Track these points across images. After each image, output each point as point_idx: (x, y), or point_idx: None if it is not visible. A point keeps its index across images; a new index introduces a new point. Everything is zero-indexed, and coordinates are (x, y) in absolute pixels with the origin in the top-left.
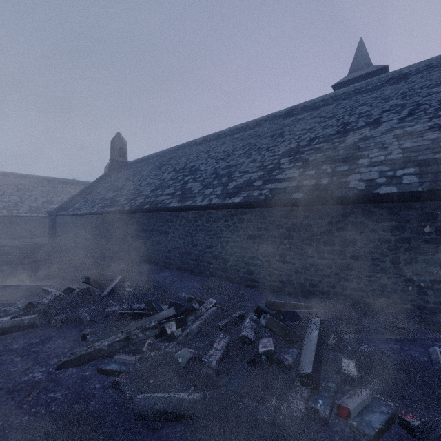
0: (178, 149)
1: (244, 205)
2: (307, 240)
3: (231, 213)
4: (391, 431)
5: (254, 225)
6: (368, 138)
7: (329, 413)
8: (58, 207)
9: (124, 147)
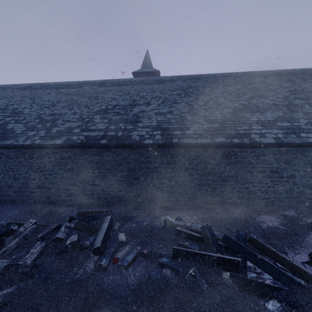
0: None
1: (65, 146)
2: (109, 169)
3: (54, 151)
4: (136, 260)
5: (73, 161)
6: (144, 112)
7: (107, 263)
8: None
9: None
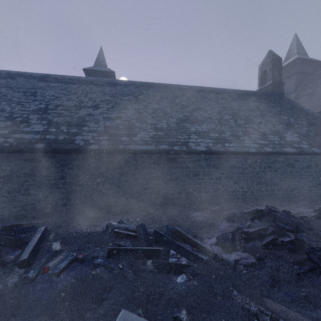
0: None
1: None
2: (48, 177)
3: None
4: (71, 266)
5: None
6: (91, 115)
7: (36, 274)
8: None
9: None
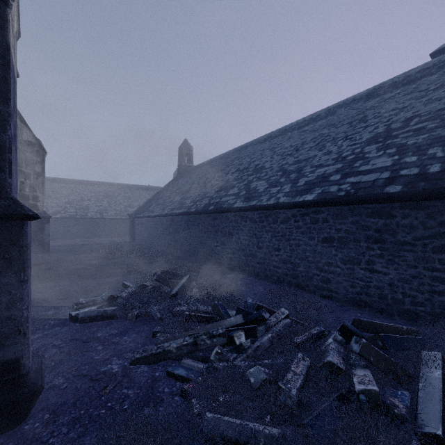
0: (241, 150)
1: (319, 203)
2: (407, 245)
3: (302, 212)
4: None
5: (331, 226)
6: None
7: None
8: (136, 210)
9: (190, 153)
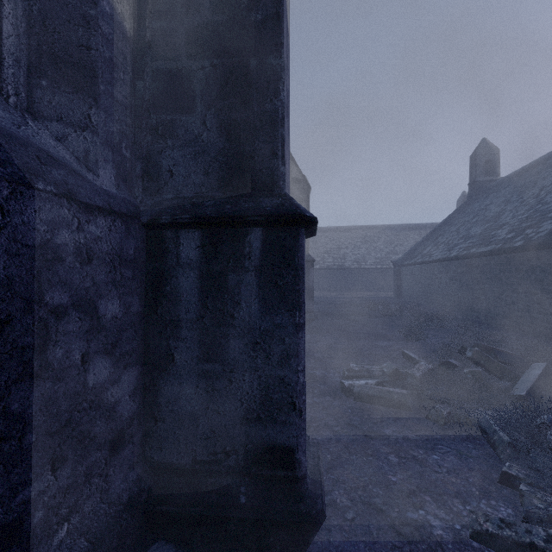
0: None
1: None
2: None
3: None
4: None
5: None
6: None
7: None
8: (402, 256)
9: (493, 159)
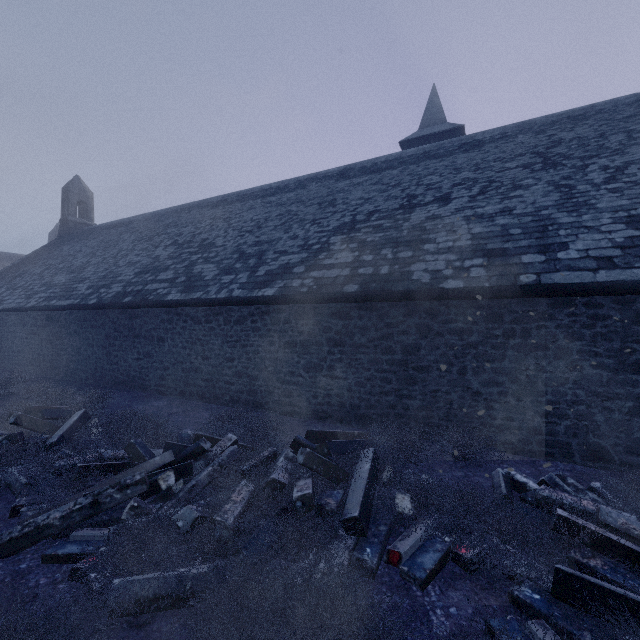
0: (181, 212)
1: (280, 300)
2: (363, 347)
3: (262, 310)
4: (444, 570)
5: (294, 328)
6: (436, 218)
7: (377, 561)
8: None
9: (87, 201)
